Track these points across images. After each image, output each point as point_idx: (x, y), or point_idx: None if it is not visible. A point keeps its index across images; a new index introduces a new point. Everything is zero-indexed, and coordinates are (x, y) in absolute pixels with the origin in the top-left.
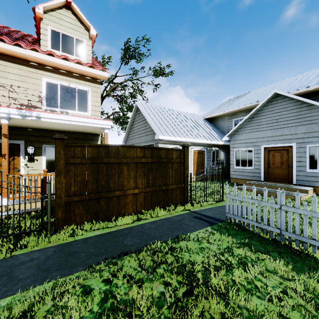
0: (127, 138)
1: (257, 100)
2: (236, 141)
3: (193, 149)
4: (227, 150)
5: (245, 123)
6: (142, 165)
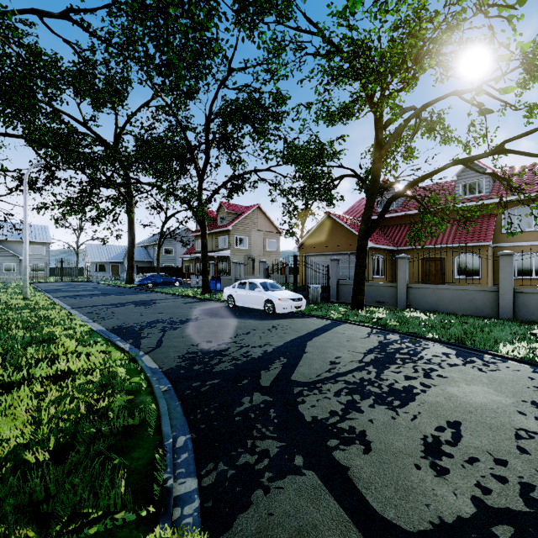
0: None
1: None
2: None
3: None
4: None
5: None
6: None
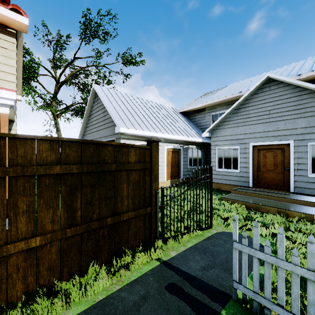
0: (85, 133)
1: (240, 91)
2: (218, 138)
3: (166, 147)
4: (205, 149)
5: (229, 116)
6: (56, 180)
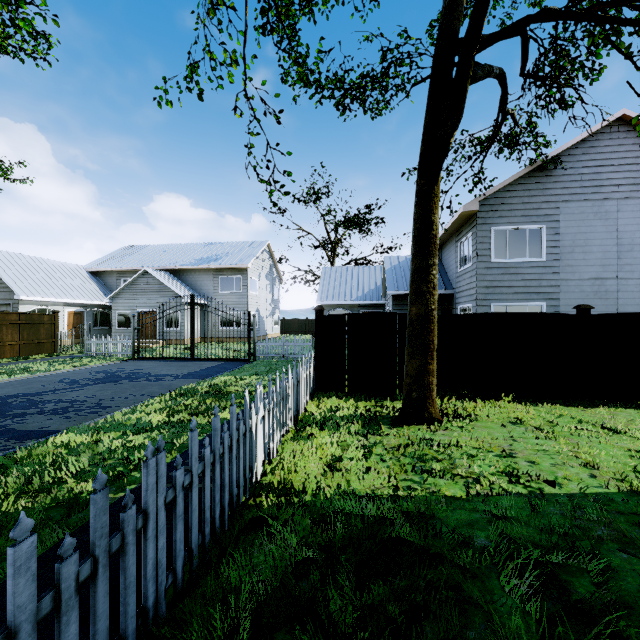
0: None
1: (143, 266)
2: (118, 304)
3: (68, 310)
4: None
5: (125, 289)
6: (19, 326)
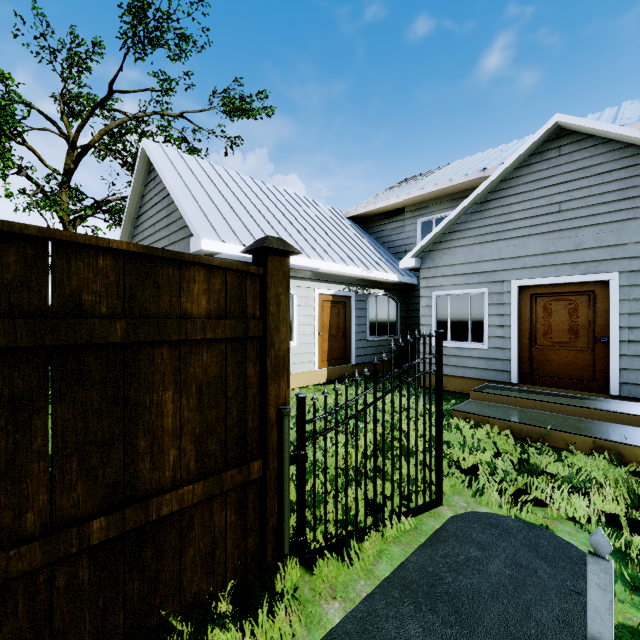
0: None
1: (483, 167)
2: (438, 270)
3: (318, 291)
4: (404, 298)
5: (463, 219)
6: None
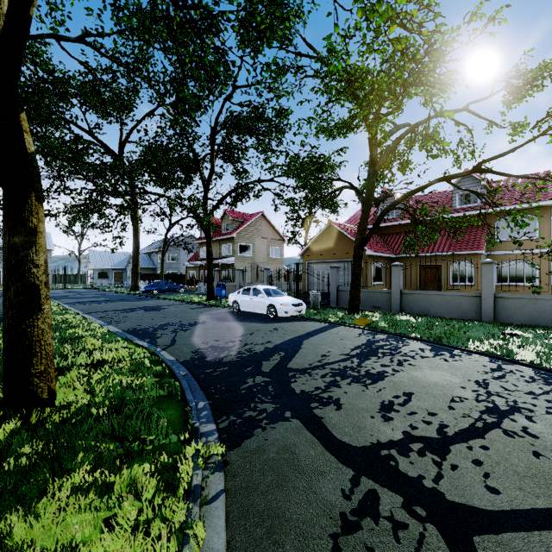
0: None
1: None
2: None
3: None
4: None
5: None
6: None
